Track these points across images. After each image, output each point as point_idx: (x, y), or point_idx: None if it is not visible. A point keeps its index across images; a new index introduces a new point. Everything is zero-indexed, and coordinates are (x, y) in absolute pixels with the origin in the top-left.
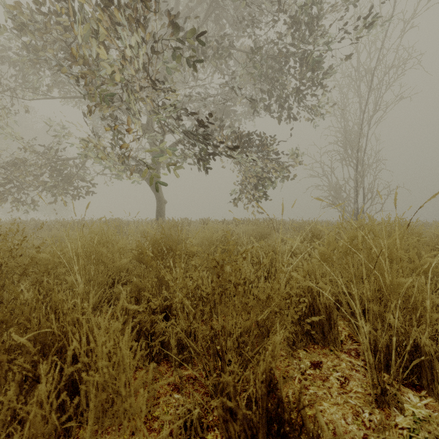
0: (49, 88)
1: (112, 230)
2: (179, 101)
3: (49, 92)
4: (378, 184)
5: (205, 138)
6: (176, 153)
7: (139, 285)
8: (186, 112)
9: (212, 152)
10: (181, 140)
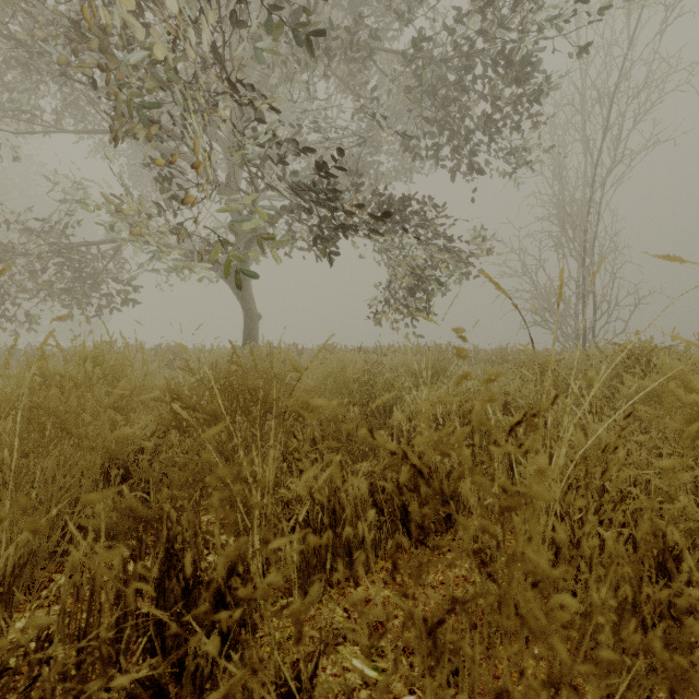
0: (56, 118)
1: (122, 355)
2: (280, 123)
3: (57, 124)
4: (618, 288)
5: (328, 197)
6: (277, 230)
7: (138, 515)
8: (293, 144)
9: (342, 223)
10: (285, 207)
